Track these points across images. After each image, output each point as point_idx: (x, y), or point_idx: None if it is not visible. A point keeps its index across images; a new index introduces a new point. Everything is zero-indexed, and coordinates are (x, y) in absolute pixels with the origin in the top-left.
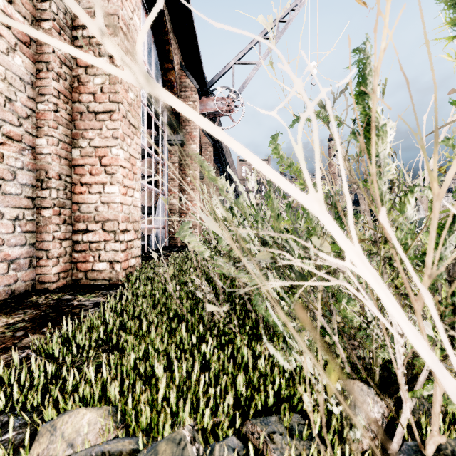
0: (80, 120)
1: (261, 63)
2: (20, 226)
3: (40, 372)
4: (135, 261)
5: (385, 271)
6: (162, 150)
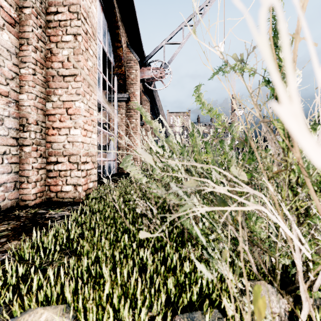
0: (52, 81)
1: (184, 43)
2: (7, 159)
3: (13, 273)
4: (92, 185)
5: (287, 194)
6: (113, 105)
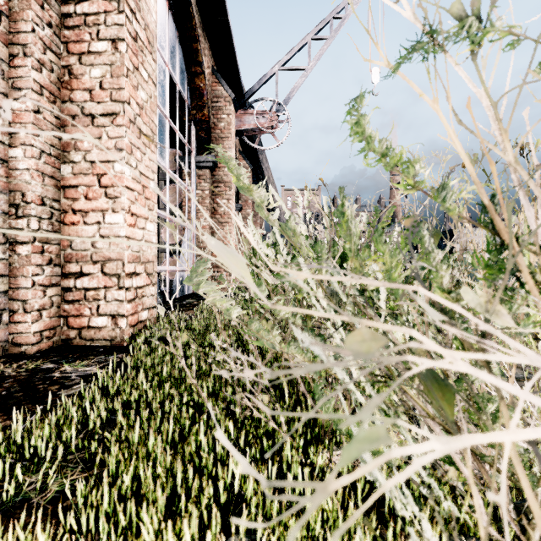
0: (72, 125)
1: (311, 69)
2: None
3: None
4: (147, 314)
5: None
6: (189, 174)
